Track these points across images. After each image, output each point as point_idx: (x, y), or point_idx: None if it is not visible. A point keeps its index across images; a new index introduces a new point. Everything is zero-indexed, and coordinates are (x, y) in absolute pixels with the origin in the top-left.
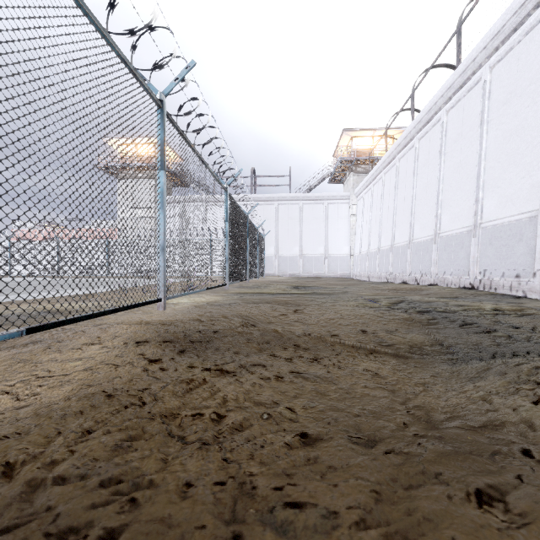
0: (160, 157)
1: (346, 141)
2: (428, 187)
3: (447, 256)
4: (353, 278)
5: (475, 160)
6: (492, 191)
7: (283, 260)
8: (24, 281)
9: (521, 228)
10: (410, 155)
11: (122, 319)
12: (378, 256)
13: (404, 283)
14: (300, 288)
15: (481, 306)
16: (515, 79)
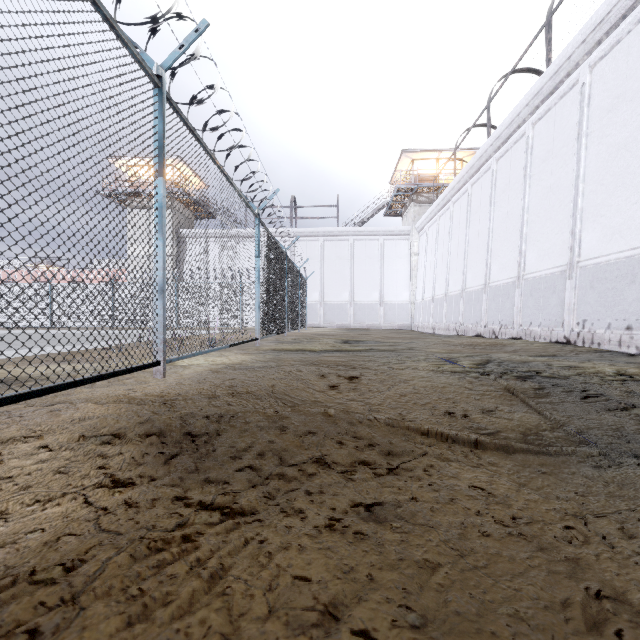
0: (158, 158)
1: (405, 164)
2: (508, 218)
3: (534, 302)
4: (415, 330)
5: (570, 183)
6: (593, 221)
7: (330, 308)
8: (3, 334)
9: (634, 267)
10: (485, 180)
11: (101, 392)
12: (445, 304)
13: (479, 336)
14: (352, 342)
15: (597, 369)
16: (623, 80)
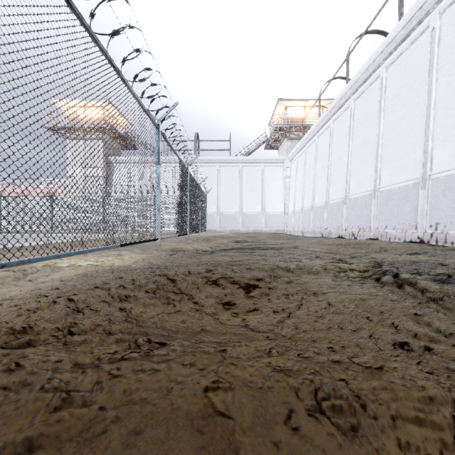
0: None
1: (280, 110)
2: (365, 144)
3: (389, 210)
4: (288, 234)
5: (421, 111)
6: (444, 140)
7: (224, 217)
8: None
9: None
10: (345, 116)
11: None
12: (312, 213)
13: (340, 237)
14: (243, 242)
15: None
16: None
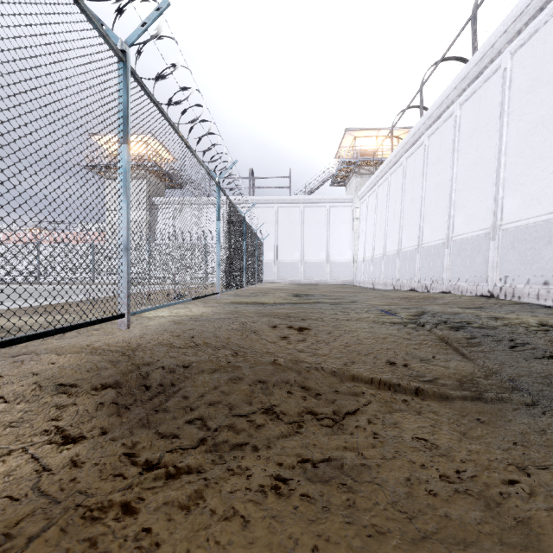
0: (122, 126)
1: (349, 141)
2: (439, 187)
3: (462, 261)
4: (357, 285)
5: (493, 156)
6: (514, 189)
7: (283, 266)
8: None
9: (550, 229)
10: (419, 154)
11: (69, 342)
12: (383, 262)
13: (413, 290)
14: (302, 296)
15: (522, 320)
16: (540, 64)
